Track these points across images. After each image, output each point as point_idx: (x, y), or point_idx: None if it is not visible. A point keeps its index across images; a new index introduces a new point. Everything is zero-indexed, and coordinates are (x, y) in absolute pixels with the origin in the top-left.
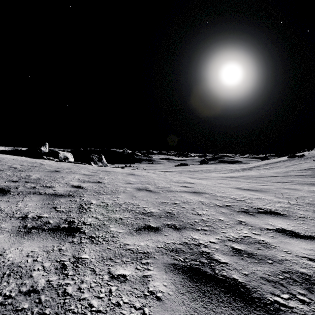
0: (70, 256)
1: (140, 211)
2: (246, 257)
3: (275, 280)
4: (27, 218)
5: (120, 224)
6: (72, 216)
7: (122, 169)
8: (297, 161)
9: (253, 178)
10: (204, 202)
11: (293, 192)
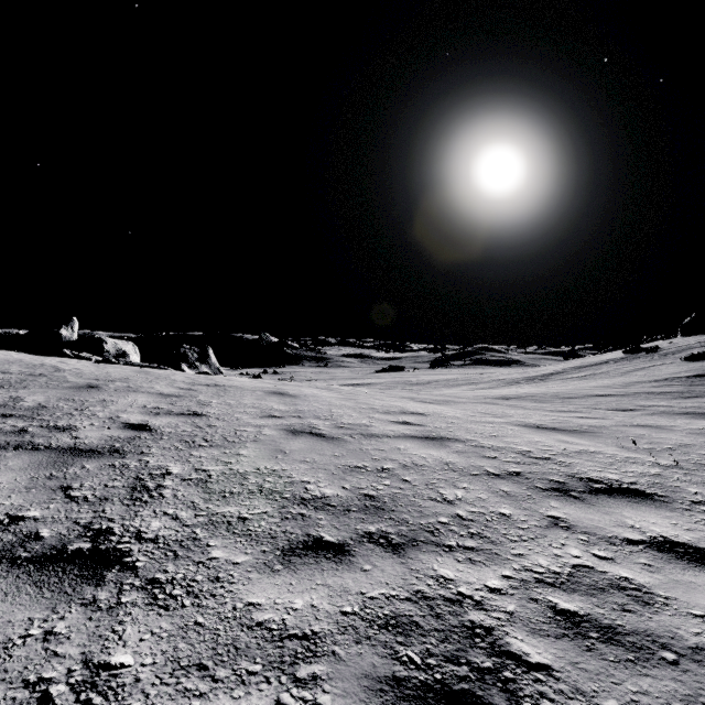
0: (73, 661)
1: (294, 494)
2: (600, 642)
3: None
4: None
5: (240, 537)
6: (109, 515)
7: (255, 380)
8: (644, 360)
9: (555, 401)
10: (457, 463)
11: (657, 435)
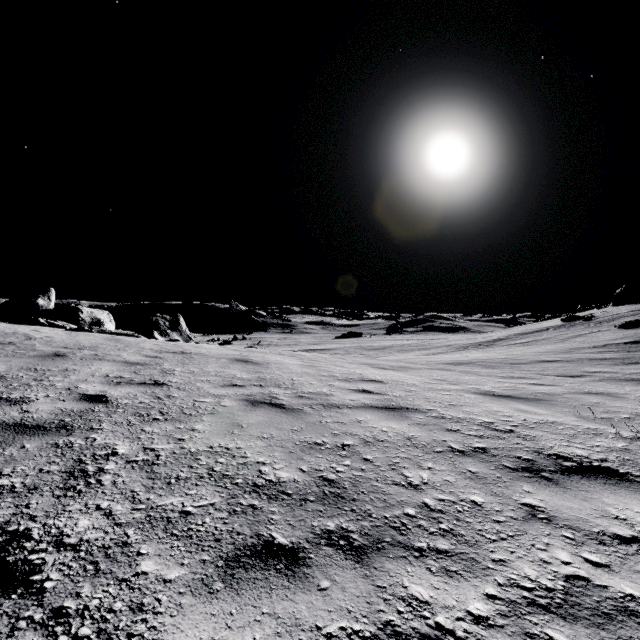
0: None
1: (246, 479)
2: None
3: None
4: None
5: (179, 540)
6: (32, 511)
7: (221, 347)
8: (581, 328)
9: (505, 367)
10: (419, 438)
11: (612, 403)
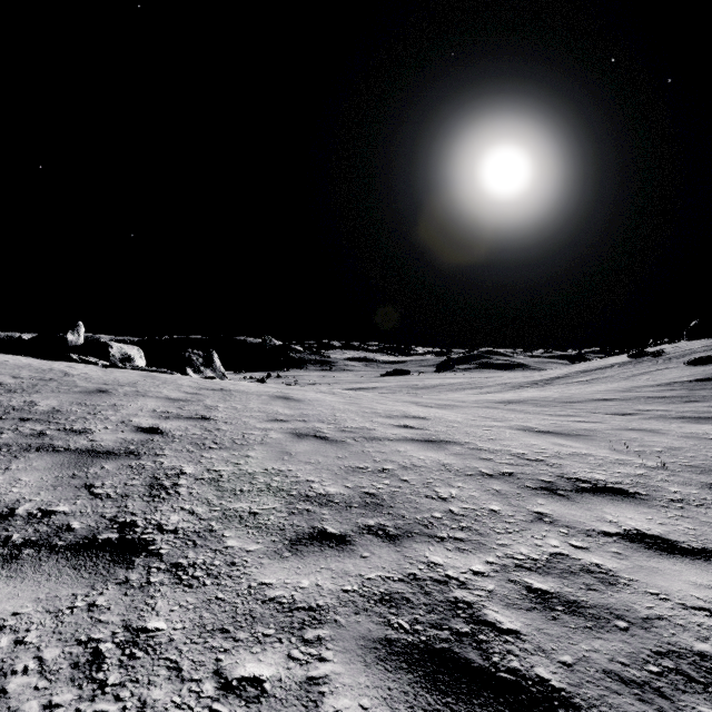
0: (116, 626)
1: (300, 492)
2: (564, 614)
3: (642, 678)
4: (14, 516)
5: (252, 529)
6: (131, 510)
7: (259, 385)
8: (648, 364)
9: (556, 405)
10: (453, 465)
11: (650, 438)
